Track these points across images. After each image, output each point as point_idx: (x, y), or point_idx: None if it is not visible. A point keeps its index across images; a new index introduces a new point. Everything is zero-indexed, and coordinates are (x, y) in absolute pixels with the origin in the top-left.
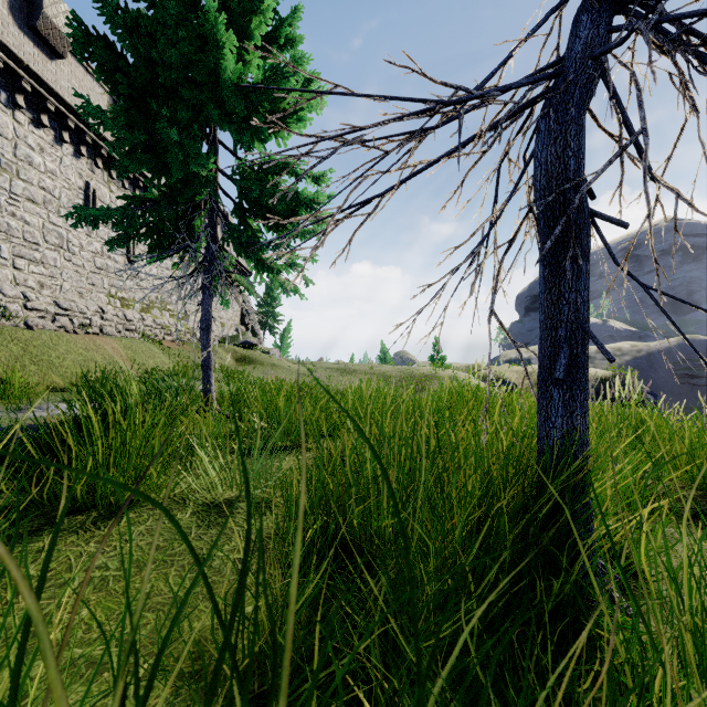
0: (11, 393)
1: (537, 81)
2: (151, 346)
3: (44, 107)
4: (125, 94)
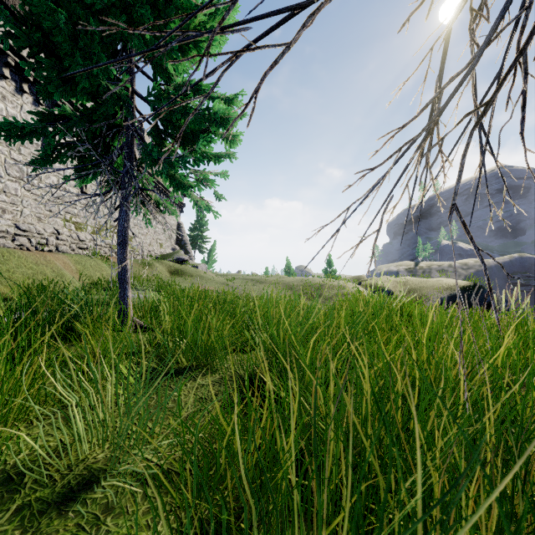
0: None
1: None
2: (99, 261)
3: (5, 62)
4: None
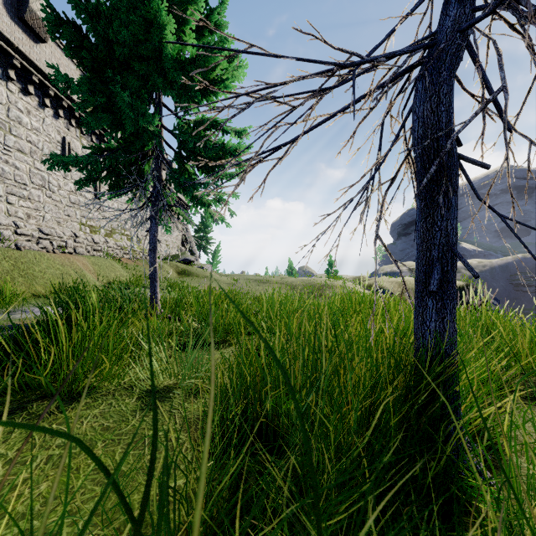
0: (3, 299)
1: (415, 50)
2: (113, 262)
3: (30, 80)
4: (89, 66)
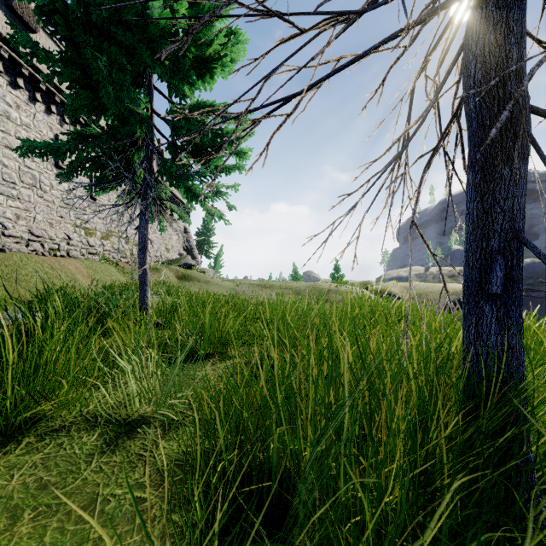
0: None
1: None
2: (109, 266)
3: (20, 72)
4: (64, 36)
